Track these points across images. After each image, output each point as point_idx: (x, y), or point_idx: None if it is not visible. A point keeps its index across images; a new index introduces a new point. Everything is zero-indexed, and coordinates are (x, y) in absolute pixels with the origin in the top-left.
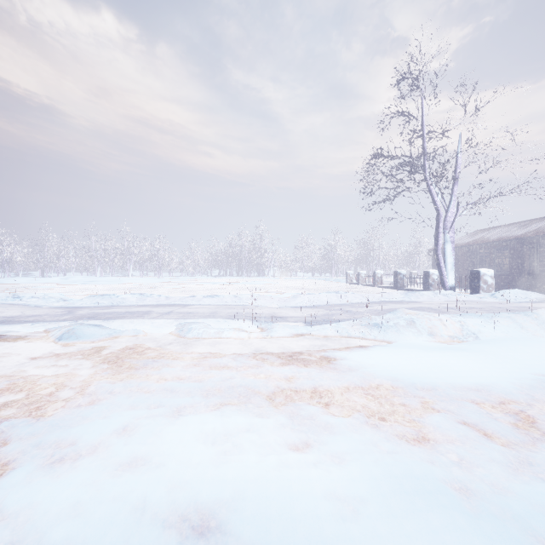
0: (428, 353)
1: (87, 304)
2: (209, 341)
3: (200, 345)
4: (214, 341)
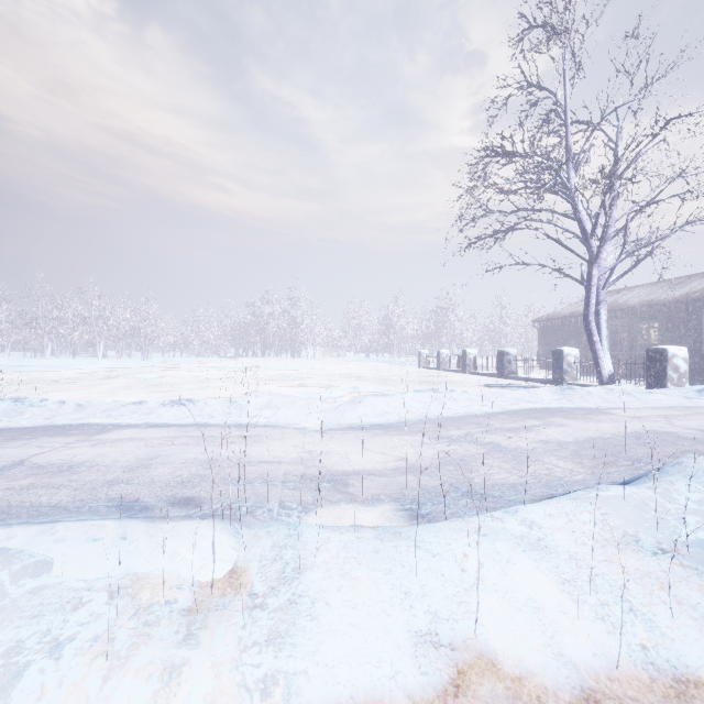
0: None
1: None
2: None
3: None
4: None
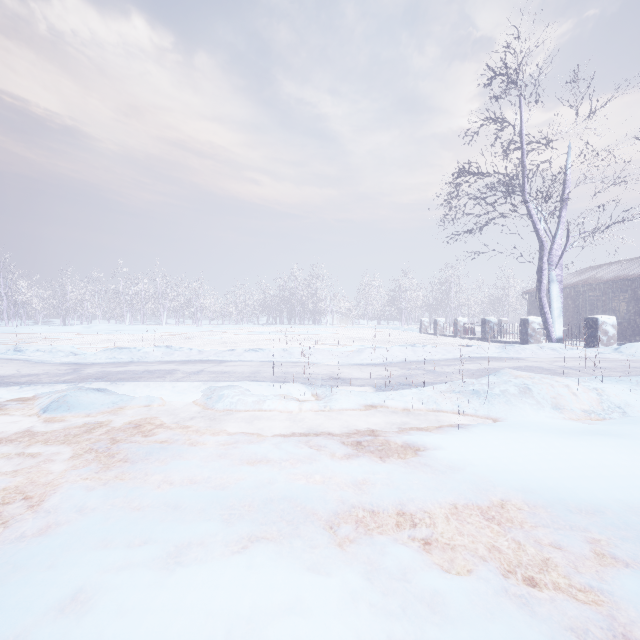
0: (566, 442)
1: (101, 359)
2: (245, 414)
3: (233, 420)
4: (252, 414)
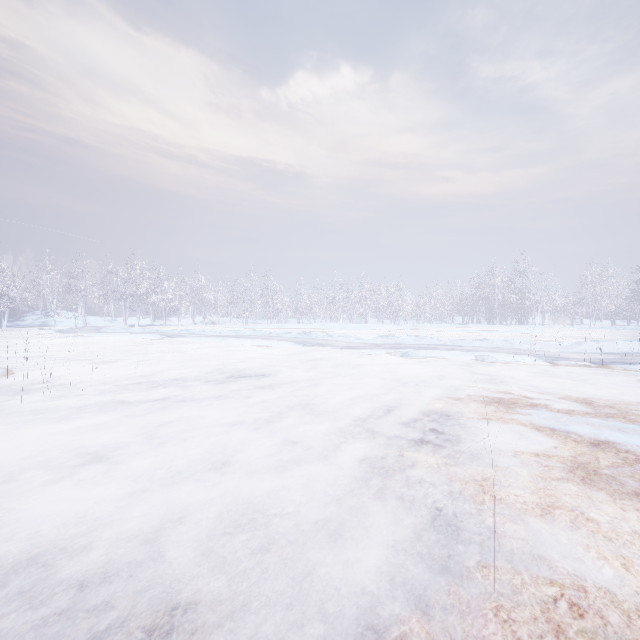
0: None
1: (378, 342)
2: (500, 365)
3: (494, 367)
4: (504, 365)
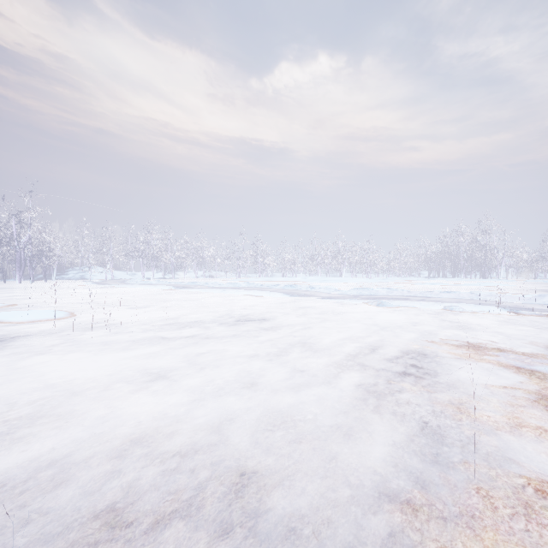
0: None
1: (354, 293)
2: (467, 314)
3: (462, 316)
4: (471, 314)
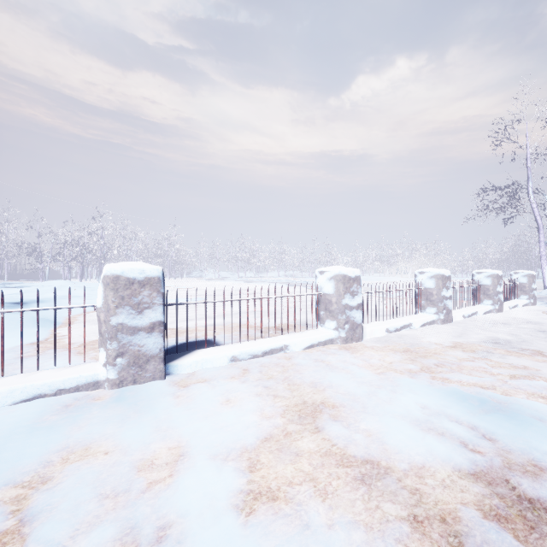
0: None
1: None
2: None
3: None
4: None
